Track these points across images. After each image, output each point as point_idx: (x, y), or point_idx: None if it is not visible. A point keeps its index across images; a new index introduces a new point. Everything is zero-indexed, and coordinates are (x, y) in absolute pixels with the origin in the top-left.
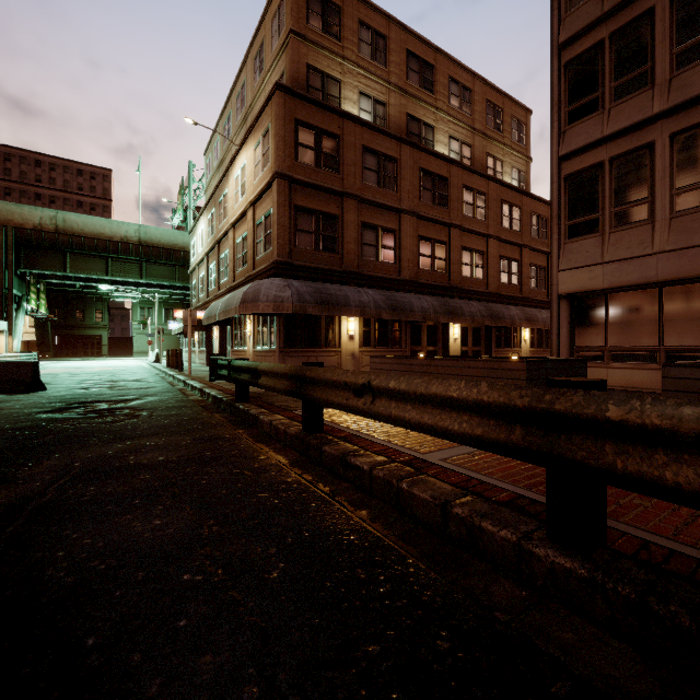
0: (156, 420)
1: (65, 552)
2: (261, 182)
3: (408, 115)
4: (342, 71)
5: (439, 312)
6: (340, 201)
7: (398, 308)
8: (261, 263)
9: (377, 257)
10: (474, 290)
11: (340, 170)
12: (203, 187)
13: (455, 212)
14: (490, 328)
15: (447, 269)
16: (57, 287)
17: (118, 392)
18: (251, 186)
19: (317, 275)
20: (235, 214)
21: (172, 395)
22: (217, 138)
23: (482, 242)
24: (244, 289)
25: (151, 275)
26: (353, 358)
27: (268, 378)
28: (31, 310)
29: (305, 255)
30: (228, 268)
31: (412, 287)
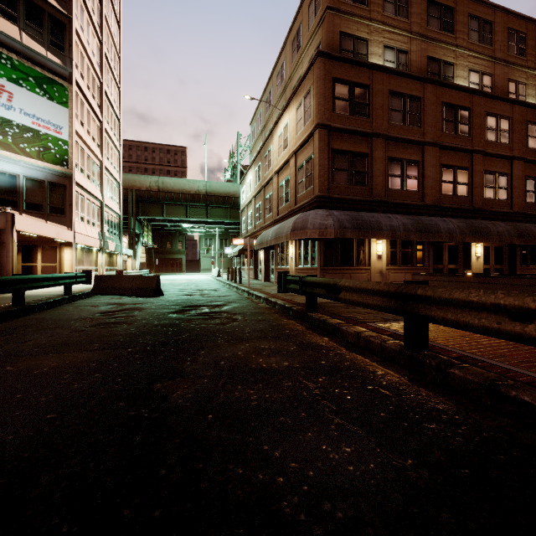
0: (252, 324)
1: (282, 479)
2: (303, 134)
3: (428, 57)
4: (369, 31)
5: (465, 232)
6: (369, 141)
7: (425, 231)
8: (303, 199)
9: (402, 186)
10: (497, 211)
11: (370, 114)
12: (246, 150)
13: (477, 139)
14: (514, 247)
15: (469, 193)
16: (157, 227)
17: (208, 298)
18: (293, 139)
19: (351, 205)
20: (279, 164)
21: (247, 302)
22: (260, 110)
23: (506, 164)
24: (293, 220)
25: (213, 215)
26: (381, 275)
27: (351, 294)
28: (144, 242)
29: (340, 189)
30: (271, 206)
31: (435, 211)
